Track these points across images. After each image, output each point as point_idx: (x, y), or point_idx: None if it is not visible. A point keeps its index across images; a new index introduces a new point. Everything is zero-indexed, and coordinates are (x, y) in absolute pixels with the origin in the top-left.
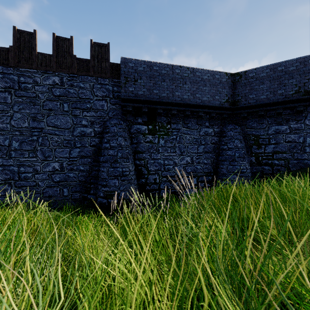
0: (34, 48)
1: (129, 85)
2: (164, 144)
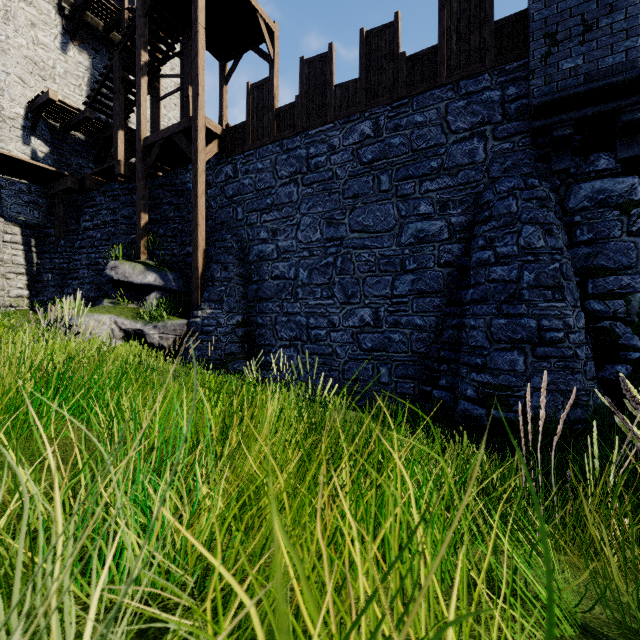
0: (329, 81)
1: (560, 55)
2: None
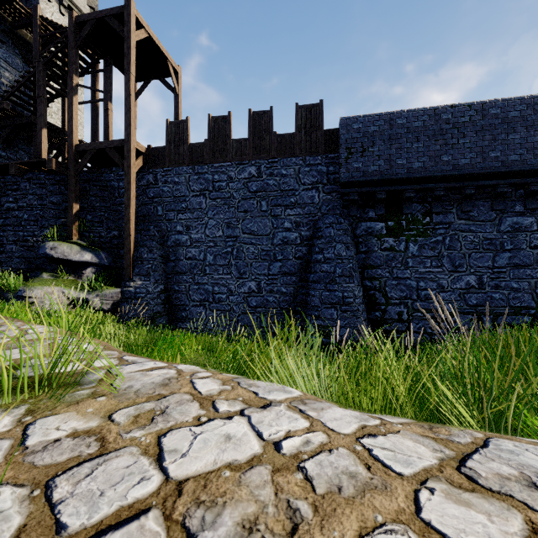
0: (228, 135)
1: (353, 160)
2: (419, 252)
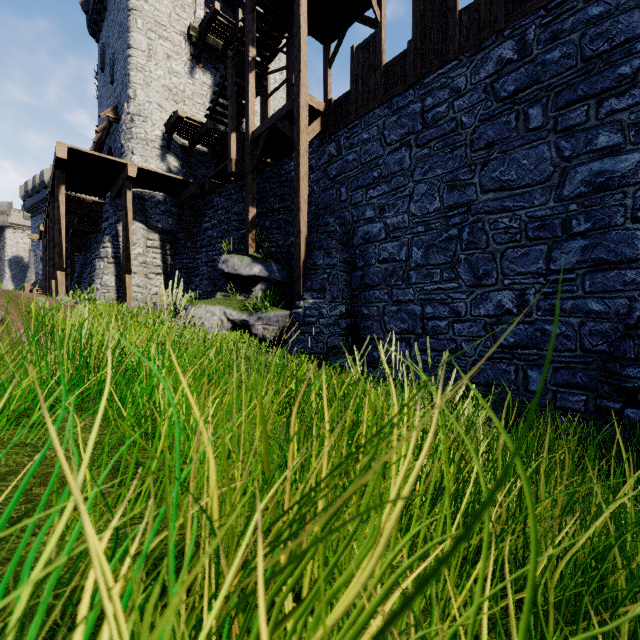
0: (451, 7)
1: None
2: None
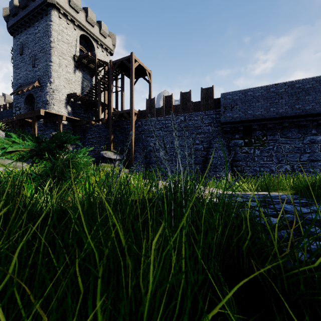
0: (171, 103)
1: (227, 112)
2: (260, 154)
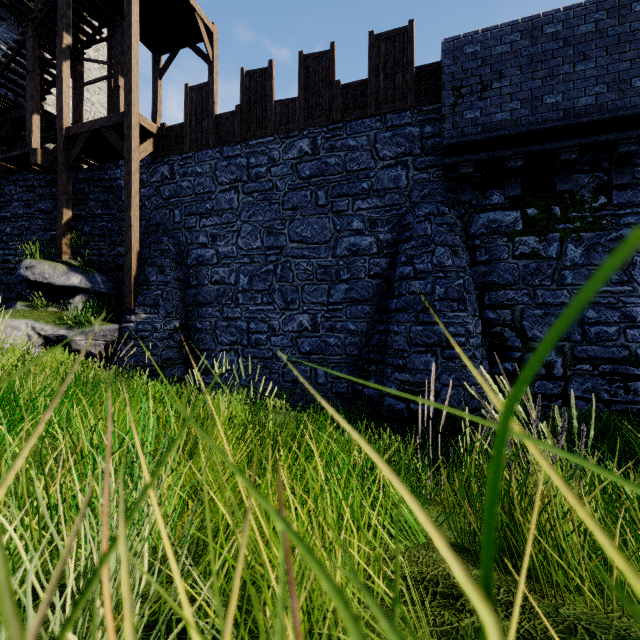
0: (269, 95)
1: (464, 106)
2: (585, 259)
